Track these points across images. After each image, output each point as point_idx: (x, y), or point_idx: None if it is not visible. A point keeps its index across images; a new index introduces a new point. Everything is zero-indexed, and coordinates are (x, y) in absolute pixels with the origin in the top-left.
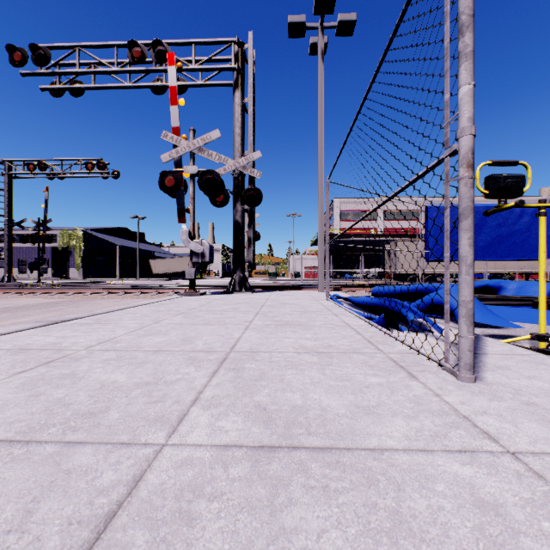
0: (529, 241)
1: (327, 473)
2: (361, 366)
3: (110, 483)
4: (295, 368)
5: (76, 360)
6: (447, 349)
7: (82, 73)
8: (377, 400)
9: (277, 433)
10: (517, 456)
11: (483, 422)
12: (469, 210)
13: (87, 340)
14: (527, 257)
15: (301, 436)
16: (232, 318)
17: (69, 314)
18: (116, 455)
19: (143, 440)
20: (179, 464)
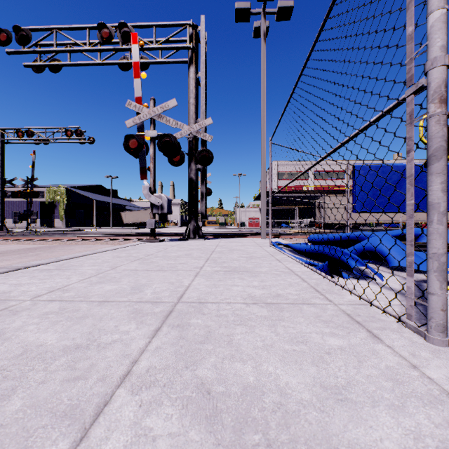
0: None
1: None
2: (315, 322)
3: None
4: (244, 324)
5: (14, 313)
6: (411, 305)
7: (59, 51)
8: (346, 376)
9: (223, 443)
10: None
11: None
12: (442, 151)
13: (38, 289)
14: None
15: None
16: (184, 264)
17: (42, 258)
18: None
19: None
20: None
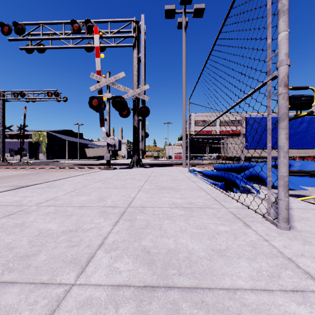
0: (306, 137)
1: (195, 314)
2: (212, 217)
3: None
4: (169, 219)
5: (27, 213)
6: (269, 207)
7: (44, 39)
8: (226, 245)
9: (156, 273)
10: None
11: (303, 263)
12: (286, 115)
13: (38, 199)
14: (305, 147)
15: (174, 276)
16: (131, 184)
17: (34, 180)
18: (35, 295)
19: (58, 280)
20: (81, 304)
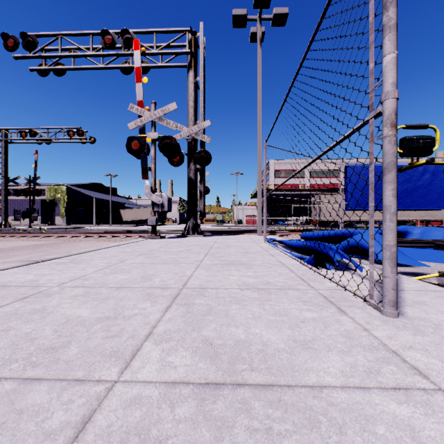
0: (430, 194)
1: (270, 414)
2: (296, 301)
3: (59, 425)
4: (238, 303)
5: (48, 296)
6: (372, 287)
7: (64, 56)
8: (313, 335)
9: (222, 369)
10: None
11: (411, 357)
12: (393, 165)
13: (60, 278)
14: (428, 207)
15: (244, 372)
16: (185, 258)
17: (51, 254)
18: (69, 393)
19: (96, 376)
20: (128, 403)
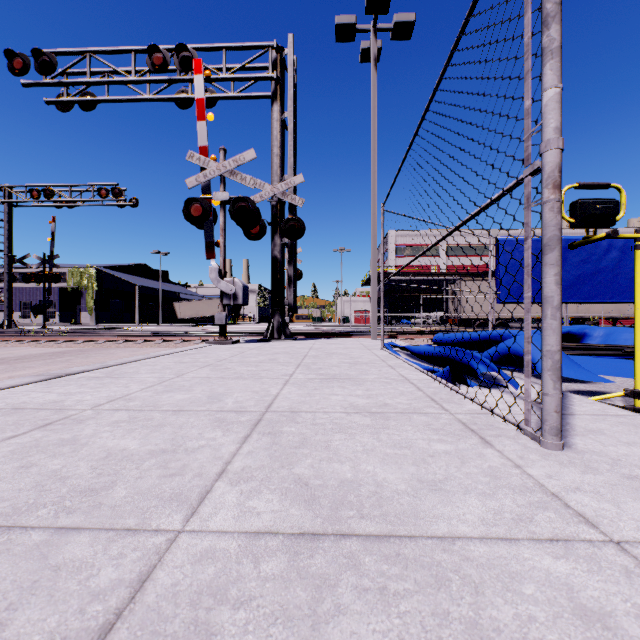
0: (618, 280)
1: (385, 570)
2: (423, 430)
3: (108, 583)
4: (343, 432)
5: (79, 422)
6: (528, 409)
7: (94, 83)
8: (445, 473)
9: (321, 516)
10: (624, 547)
11: (577, 501)
12: (556, 241)
13: (94, 398)
14: (615, 299)
15: (351, 519)
16: (269, 371)
17: (77, 365)
18: (119, 546)
19: (154, 525)
20: (197, 557)
